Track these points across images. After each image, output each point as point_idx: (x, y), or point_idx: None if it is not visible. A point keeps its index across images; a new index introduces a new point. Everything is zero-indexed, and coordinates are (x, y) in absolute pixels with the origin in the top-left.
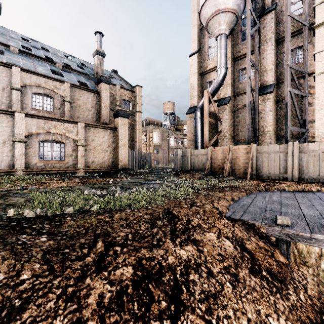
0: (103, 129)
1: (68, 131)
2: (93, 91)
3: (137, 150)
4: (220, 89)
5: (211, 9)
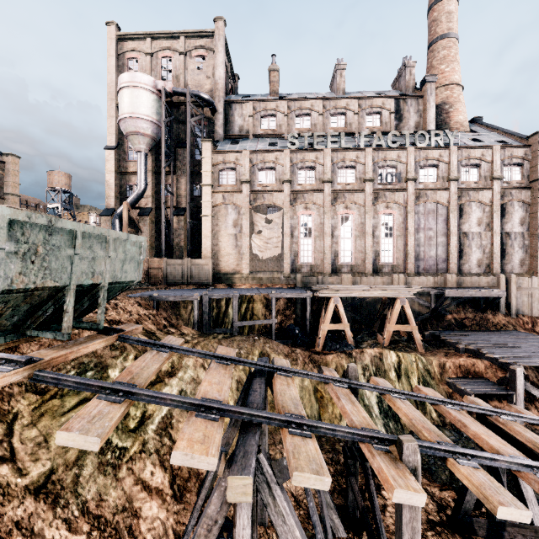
0: None
1: None
2: None
3: None
4: (142, 199)
5: (131, 127)
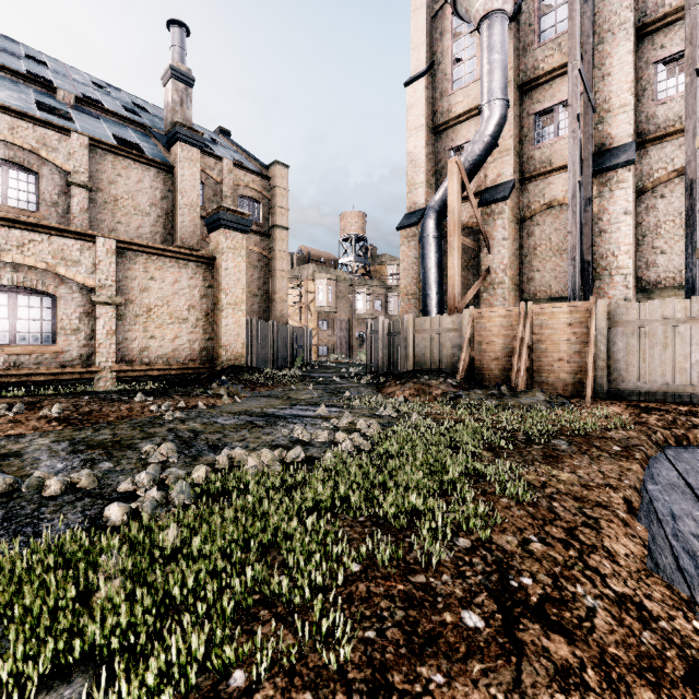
0: (175, 261)
1: (63, 262)
2: (155, 163)
3: (276, 320)
4: (487, 164)
5: None
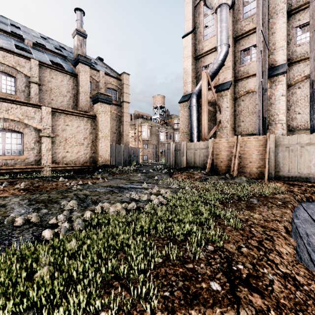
0: (78, 117)
1: (27, 117)
2: (69, 73)
3: (124, 144)
4: (219, 73)
5: None
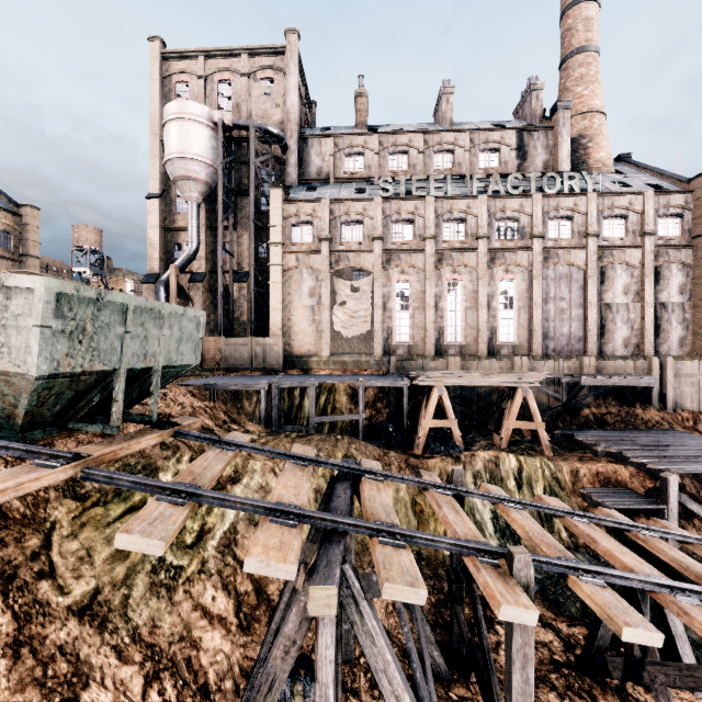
0: None
1: None
2: None
3: None
4: (193, 261)
5: (180, 171)
